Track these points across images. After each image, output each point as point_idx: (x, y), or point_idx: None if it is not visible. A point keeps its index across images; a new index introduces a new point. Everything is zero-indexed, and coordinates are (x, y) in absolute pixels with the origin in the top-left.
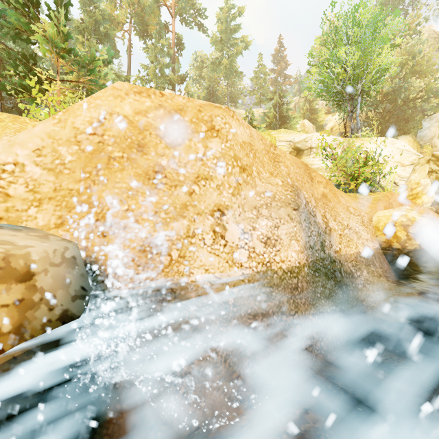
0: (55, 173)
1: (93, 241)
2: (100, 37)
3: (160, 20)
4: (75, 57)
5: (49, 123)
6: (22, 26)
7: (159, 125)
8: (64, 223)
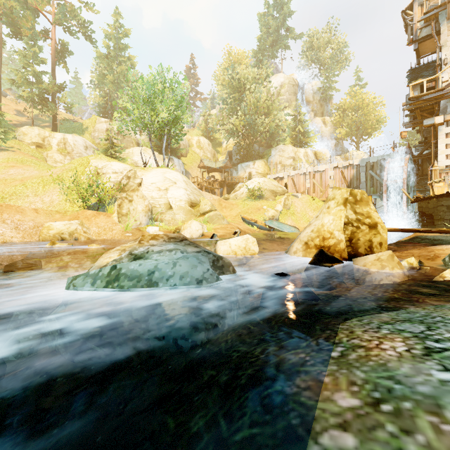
0: None
1: None
2: None
3: (33, 26)
4: None
5: None
6: None
7: None
8: None
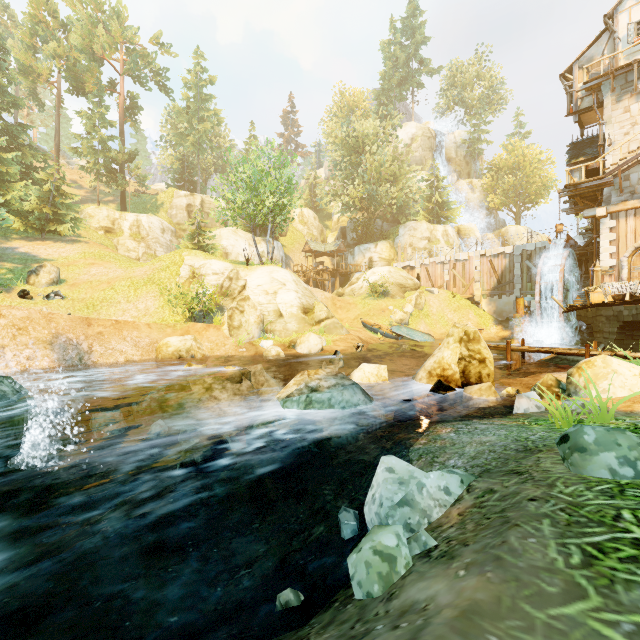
0: None
1: None
2: (6, 106)
3: (99, 81)
4: None
5: None
6: None
7: None
8: None
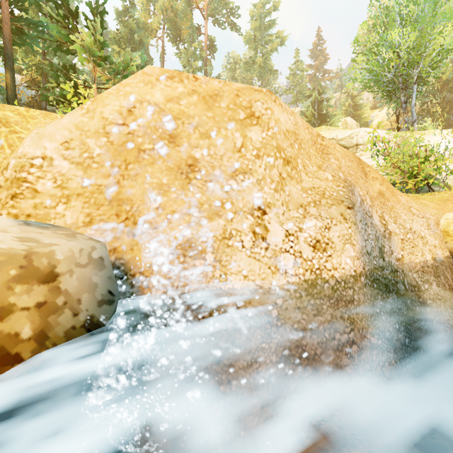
0: (83, 167)
1: (122, 242)
2: (135, 45)
3: (192, 23)
4: (110, 64)
5: (77, 114)
6: (63, 38)
7: (192, 113)
8: (93, 222)
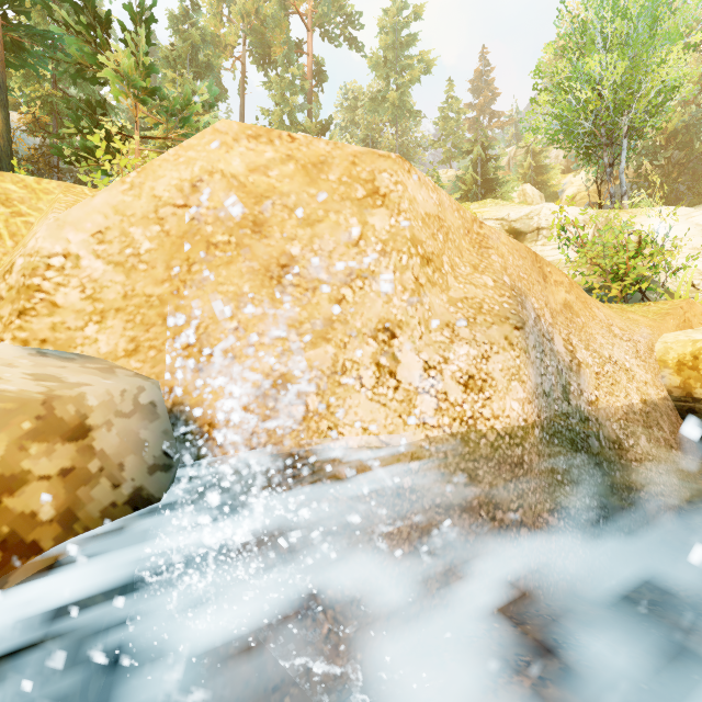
0: (125, 269)
1: (183, 379)
2: (199, 70)
3: (289, 36)
4: (161, 101)
5: (115, 191)
6: (87, 58)
7: (287, 190)
8: (139, 350)
